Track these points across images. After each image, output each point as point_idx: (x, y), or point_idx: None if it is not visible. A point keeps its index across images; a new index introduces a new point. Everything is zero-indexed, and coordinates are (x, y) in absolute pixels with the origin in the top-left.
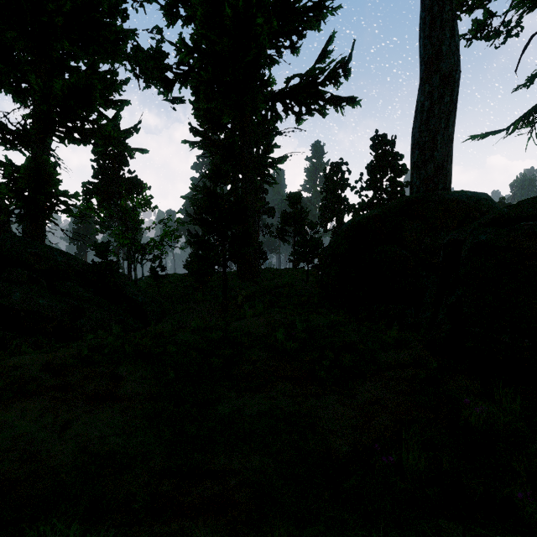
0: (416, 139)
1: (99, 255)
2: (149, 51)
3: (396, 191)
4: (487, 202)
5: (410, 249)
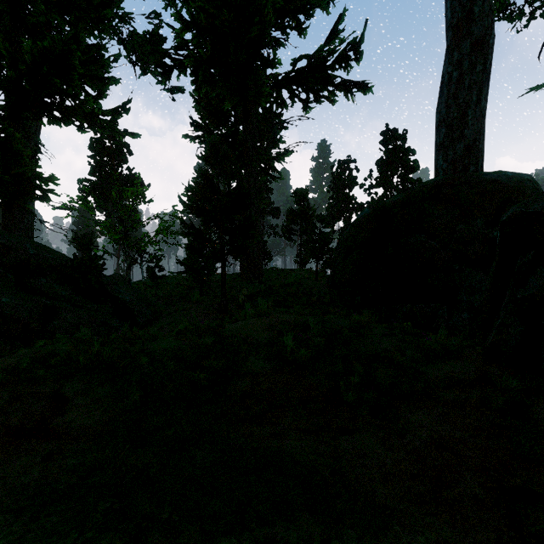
0: (442, 116)
1: (79, 248)
2: (145, 35)
3: (407, 188)
4: (530, 184)
5: (440, 239)
